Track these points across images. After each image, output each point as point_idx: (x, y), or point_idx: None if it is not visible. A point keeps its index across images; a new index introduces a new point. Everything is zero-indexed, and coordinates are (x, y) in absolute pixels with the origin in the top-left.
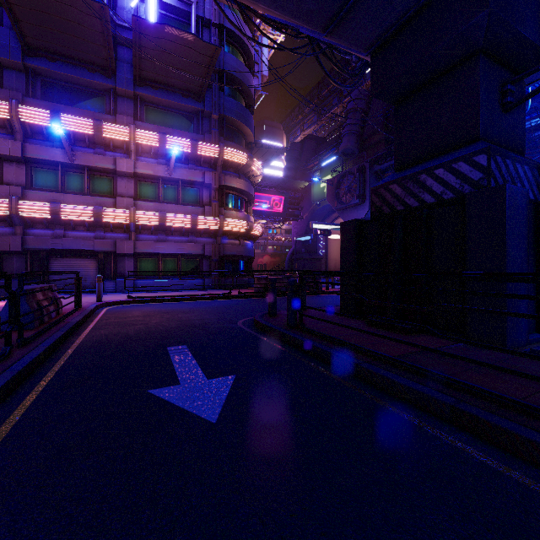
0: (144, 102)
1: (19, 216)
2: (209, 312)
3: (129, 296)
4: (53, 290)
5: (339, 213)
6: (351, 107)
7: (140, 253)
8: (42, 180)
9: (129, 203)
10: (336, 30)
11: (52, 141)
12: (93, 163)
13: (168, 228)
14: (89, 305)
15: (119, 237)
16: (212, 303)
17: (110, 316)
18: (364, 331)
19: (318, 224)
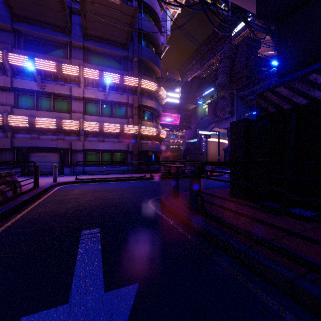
0: (90, 51)
1: (9, 125)
2: (128, 191)
3: (76, 178)
4: (1, 176)
5: (216, 123)
6: (223, 56)
7: (87, 149)
8: (24, 102)
9: (79, 117)
10: None
11: (31, 77)
12: (56, 90)
13: (105, 133)
14: (45, 185)
15: (73, 139)
16: (132, 183)
17: (56, 194)
18: (285, 229)
19: (202, 131)
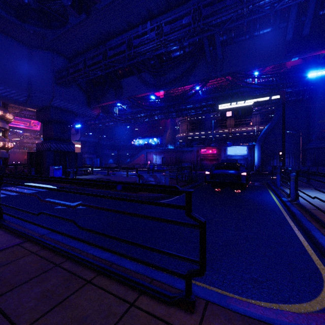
0: None
1: None
2: None
3: None
4: None
5: None
6: None
7: None
8: None
9: None
10: (21, 106)
11: None
12: None
13: None
14: None
15: None
16: None
17: None
18: None
19: None
